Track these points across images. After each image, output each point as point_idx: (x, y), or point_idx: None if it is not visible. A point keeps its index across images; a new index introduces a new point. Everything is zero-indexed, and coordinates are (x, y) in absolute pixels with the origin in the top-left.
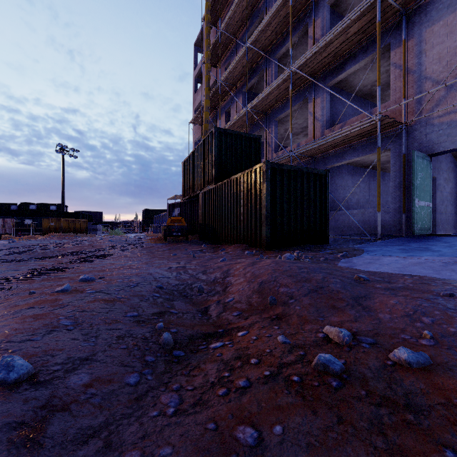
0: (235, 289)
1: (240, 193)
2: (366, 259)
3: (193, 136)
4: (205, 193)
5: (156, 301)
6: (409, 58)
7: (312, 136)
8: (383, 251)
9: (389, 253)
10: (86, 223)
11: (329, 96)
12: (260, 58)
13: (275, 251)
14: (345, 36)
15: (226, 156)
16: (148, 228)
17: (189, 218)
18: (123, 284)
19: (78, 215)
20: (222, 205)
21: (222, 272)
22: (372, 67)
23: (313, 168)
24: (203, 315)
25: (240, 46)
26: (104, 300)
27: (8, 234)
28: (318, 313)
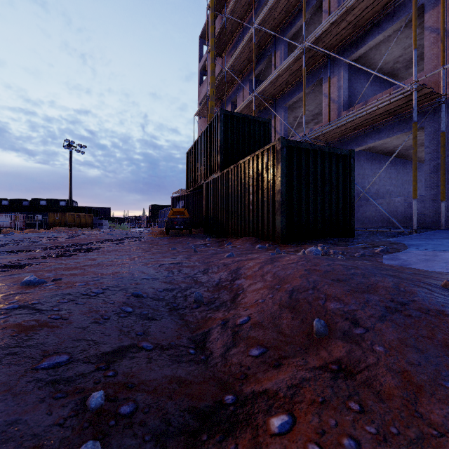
0: (250, 300)
1: (249, 179)
2: (418, 255)
3: (199, 129)
4: (209, 183)
5: (122, 323)
6: (448, 18)
7: (327, 119)
8: (433, 245)
9: (444, 248)
10: (91, 218)
11: (347, 74)
12: (268, 41)
13: (293, 245)
14: (368, 1)
15: (232, 142)
16: (155, 223)
17: (193, 211)
18: (80, 291)
19: (84, 209)
20: (228, 194)
21: (229, 272)
22: (397, 39)
23: (336, 148)
24: (199, 350)
25: (246, 32)
26: (18, 326)
27: (20, 229)
28: (433, 367)
